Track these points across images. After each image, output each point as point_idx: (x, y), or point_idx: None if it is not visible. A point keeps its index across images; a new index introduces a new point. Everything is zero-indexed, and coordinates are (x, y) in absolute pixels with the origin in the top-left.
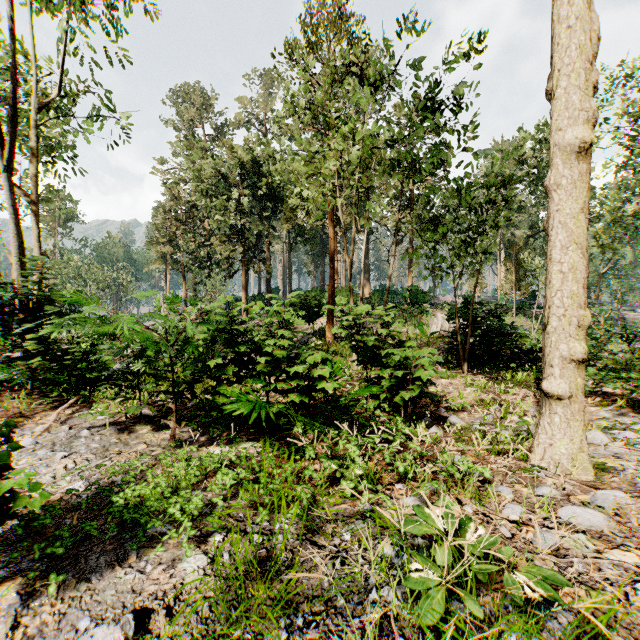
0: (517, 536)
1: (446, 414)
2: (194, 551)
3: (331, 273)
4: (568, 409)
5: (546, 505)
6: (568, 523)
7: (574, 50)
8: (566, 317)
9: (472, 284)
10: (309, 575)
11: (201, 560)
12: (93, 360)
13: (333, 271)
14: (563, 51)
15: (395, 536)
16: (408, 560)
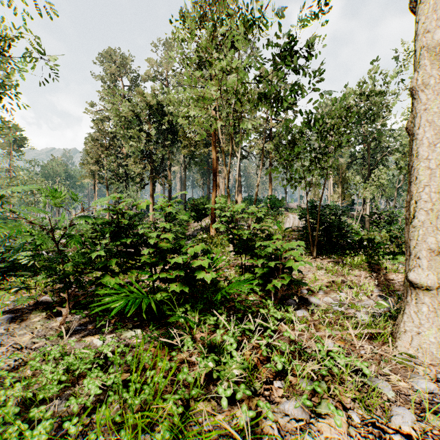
0: None
1: (308, 296)
2: None
3: (214, 184)
4: (434, 299)
5: (439, 413)
6: None
7: None
8: (433, 211)
9: (312, 195)
10: None
11: None
12: (4, 252)
13: (215, 183)
14: None
15: None
16: None
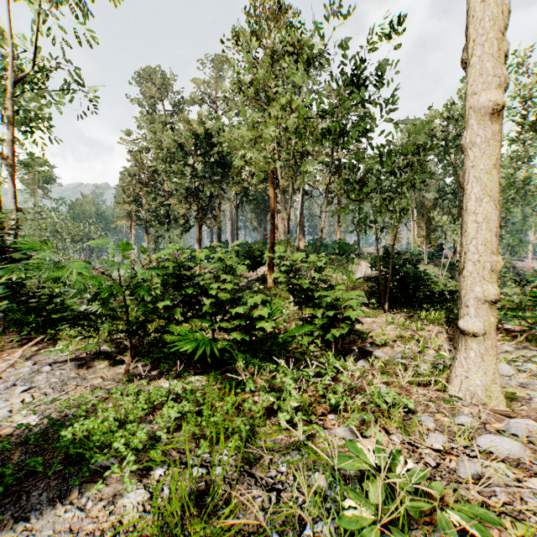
0: (441, 465)
1: (371, 349)
2: (135, 485)
3: (272, 228)
4: (482, 345)
5: (466, 434)
6: (487, 451)
7: (488, 21)
8: (480, 262)
9: (390, 238)
10: (242, 521)
11: (141, 495)
12: (59, 302)
13: (273, 226)
14: (478, 23)
15: (328, 470)
16: (341, 494)
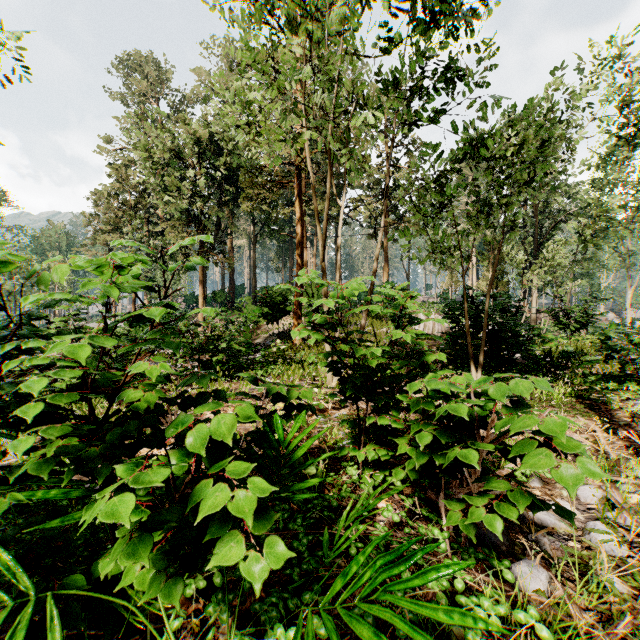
0: None
1: None
2: None
3: (299, 262)
4: None
5: None
6: None
7: None
8: None
9: (447, 282)
10: None
11: None
12: None
13: (301, 260)
14: None
15: None
16: None
